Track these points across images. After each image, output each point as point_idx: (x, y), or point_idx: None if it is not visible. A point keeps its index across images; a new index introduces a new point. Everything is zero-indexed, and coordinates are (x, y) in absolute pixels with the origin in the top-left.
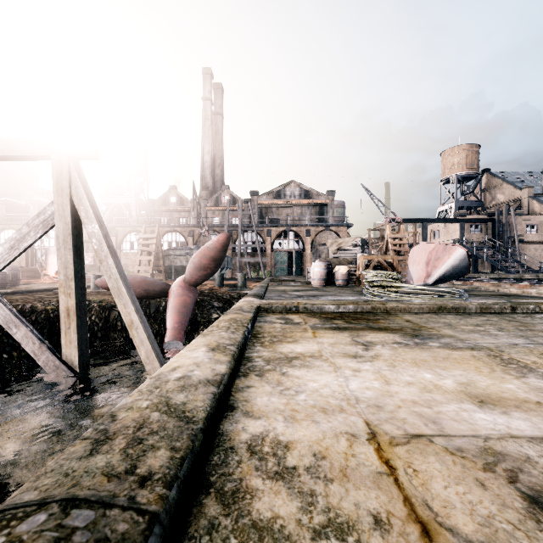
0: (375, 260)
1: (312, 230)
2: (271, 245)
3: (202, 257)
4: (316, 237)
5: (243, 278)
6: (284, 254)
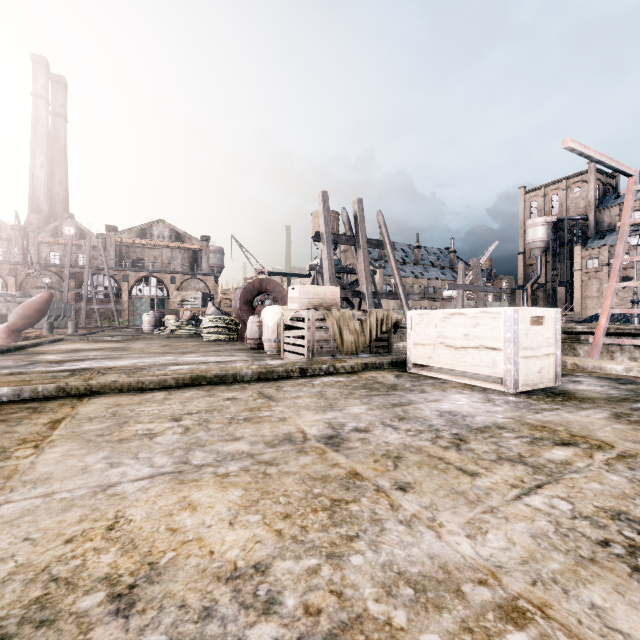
0: (193, 311)
1: (178, 277)
2: (128, 291)
3: (26, 309)
4: (183, 285)
5: (75, 326)
6: (146, 302)
